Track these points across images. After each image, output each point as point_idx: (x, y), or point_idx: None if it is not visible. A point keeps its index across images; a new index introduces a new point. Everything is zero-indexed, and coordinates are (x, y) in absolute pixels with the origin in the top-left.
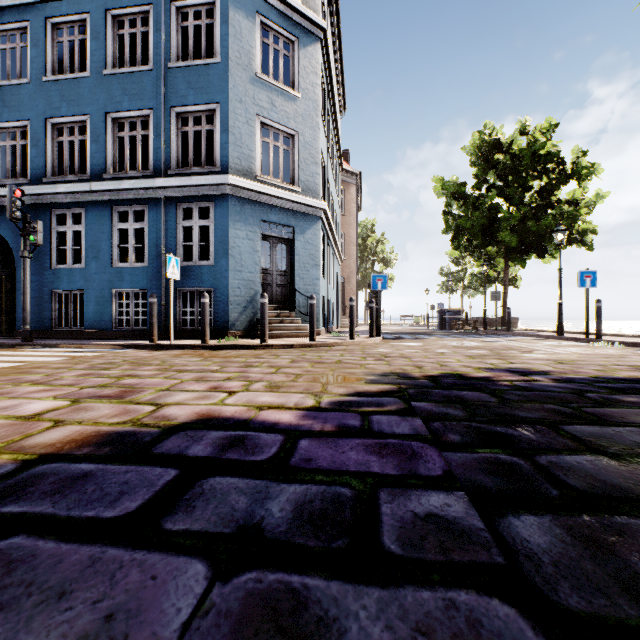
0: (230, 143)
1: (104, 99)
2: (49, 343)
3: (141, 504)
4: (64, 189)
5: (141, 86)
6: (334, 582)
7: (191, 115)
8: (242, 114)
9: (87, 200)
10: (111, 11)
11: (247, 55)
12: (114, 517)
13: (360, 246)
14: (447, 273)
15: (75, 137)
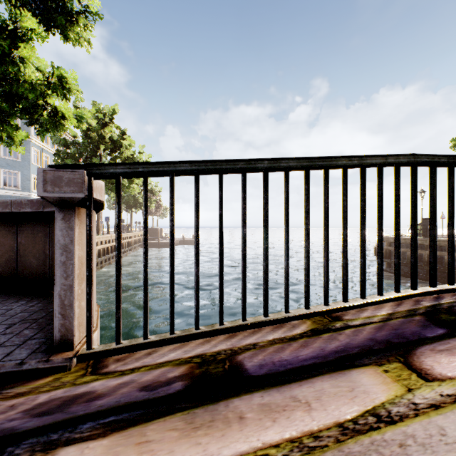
0: None
1: None
2: None
3: None
4: None
5: None
6: None
7: None
8: None
9: None
10: None
11: None
12: None
13: None
14: None
15: None
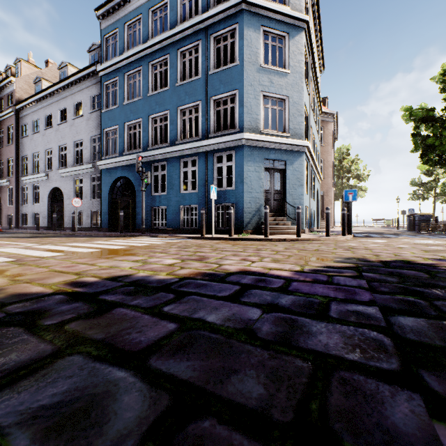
0: (244, 113)
1: (176, 100)
2: (153, 235)
3: (229, 294)
4: (157, 152)
5: (194, 88)
6: (308, 319)
7: (221, 100)
8: (252, 93)
9: (168, 157)
10: (179, 50)
11: (255, 55)
12: (222, 295)
13: (336, 167)
14: (418, 183)
15: (162, 123)
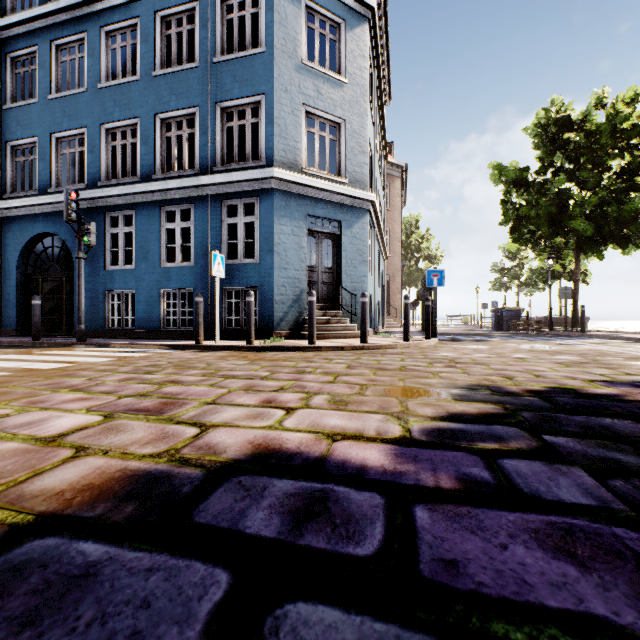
0: (275, 135)
1: (153, 101)
2: (101, 343)
3: None
4: (116, 192)
5: (187, 84)
6: None
7: (236, 109)
8: (287, 104)
9: (137, 201)
10: (159, 13)
11: (292, 42)
12: None
13: (403, 243)
14: (500, 269)
15: (126, 141)
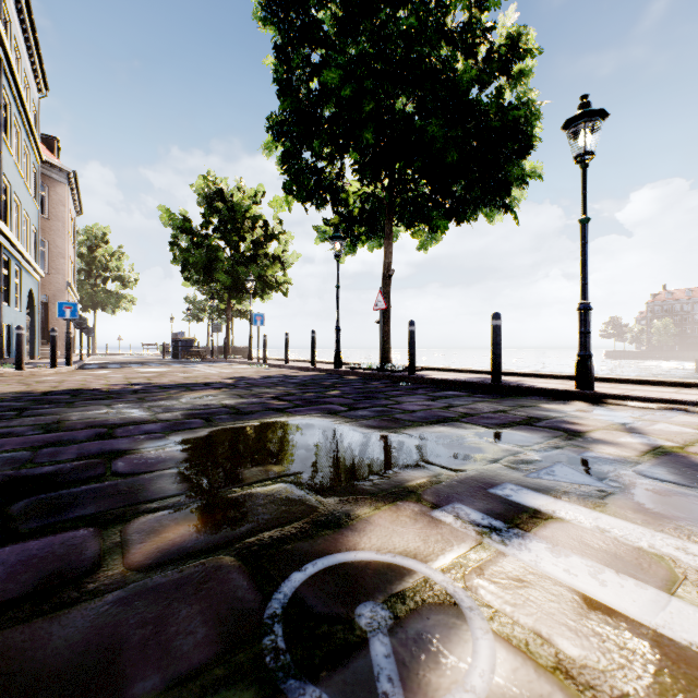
0: None
1: None
2: None
3: None
4: None
5: None
6: None
7: None
8: None
9: None
10: None
11: None
12: None
13: (86, 257)
14: (193, 301)
15: None
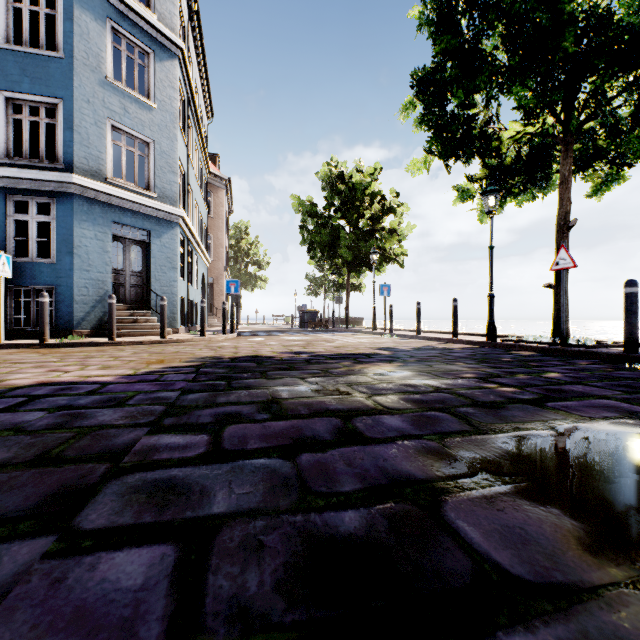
0: (75, 142)
1: None
2: None
3: (5, 406)
4: None
5: None
6: (100, 409)
7: (26, 103)
8: (90, 115)
9: None
10: None
11: (96, 57)
12: None
13: (234, 247)
14: (312, 278)
15: None
